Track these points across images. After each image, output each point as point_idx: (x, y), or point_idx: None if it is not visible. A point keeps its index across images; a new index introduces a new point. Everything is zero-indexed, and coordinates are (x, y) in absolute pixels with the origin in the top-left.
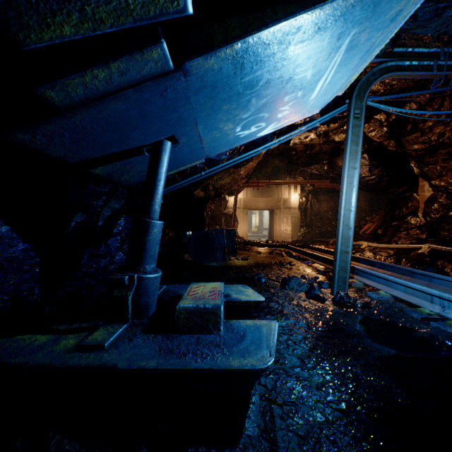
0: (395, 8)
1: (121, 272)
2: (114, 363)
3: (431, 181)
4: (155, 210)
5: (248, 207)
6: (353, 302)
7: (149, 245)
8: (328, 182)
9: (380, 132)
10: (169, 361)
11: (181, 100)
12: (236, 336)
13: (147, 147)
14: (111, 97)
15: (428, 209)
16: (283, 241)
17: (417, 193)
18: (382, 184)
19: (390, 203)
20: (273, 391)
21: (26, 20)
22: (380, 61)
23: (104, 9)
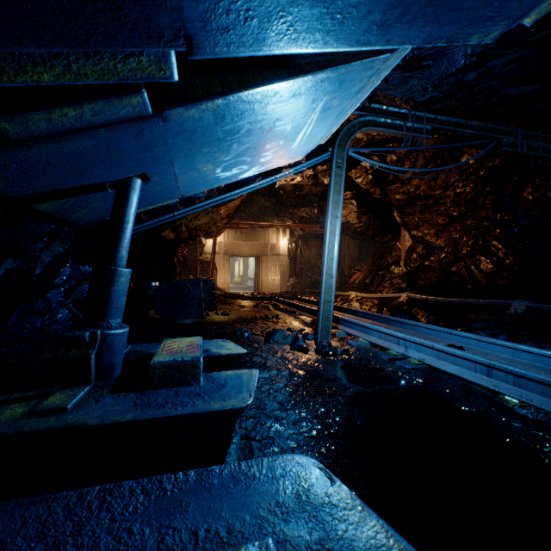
0: (358, 85)
1: (79, 329)
2: (83, 422)
3: (411, 232)
4: (122, 257)
5: (230, 252)
6: (334, 350)
7: (115, 296)
8: (319, 227)
9: (366, 179)
10: (148, 412)
11: (157, 141)
12: (217, 385)
13: (111, 183)
14: (78, 134)
15: (408, 259)
16: (271, 293)
17: (399, 242)
18: (369, 232)
19: (377, 251)
20: (253, 431)
21: (2, 65)
22: (359, 114)
23: (91, 68)
